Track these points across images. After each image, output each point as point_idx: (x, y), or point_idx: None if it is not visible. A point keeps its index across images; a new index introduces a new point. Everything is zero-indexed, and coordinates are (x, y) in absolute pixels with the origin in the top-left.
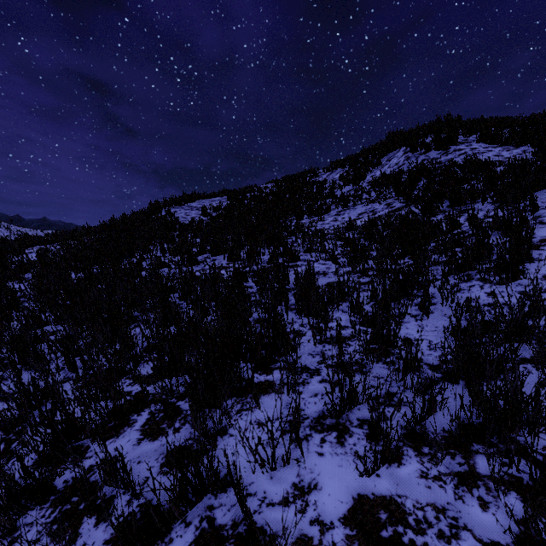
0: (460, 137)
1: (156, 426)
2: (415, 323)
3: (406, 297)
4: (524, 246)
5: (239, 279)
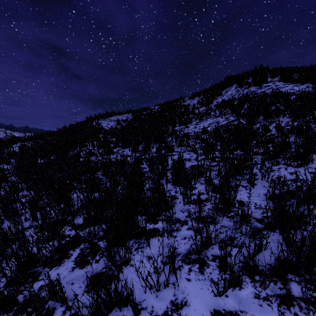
0: (268, 79)
1: (84, 258)
2: (245, 191)
3: (239, 174)
4: (311, 144)
5: (138, 163)
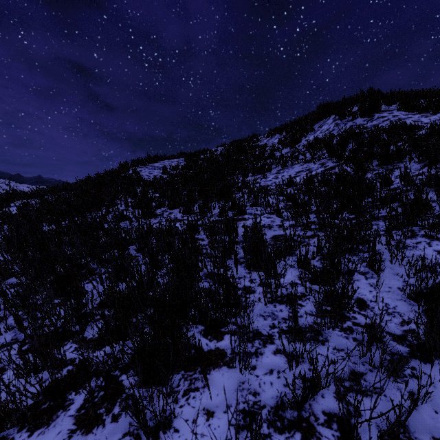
0: (382, 107)
1: (93, 410)
2: (365, 282)
3: (351, 252)
4: None
5: (191, 233)
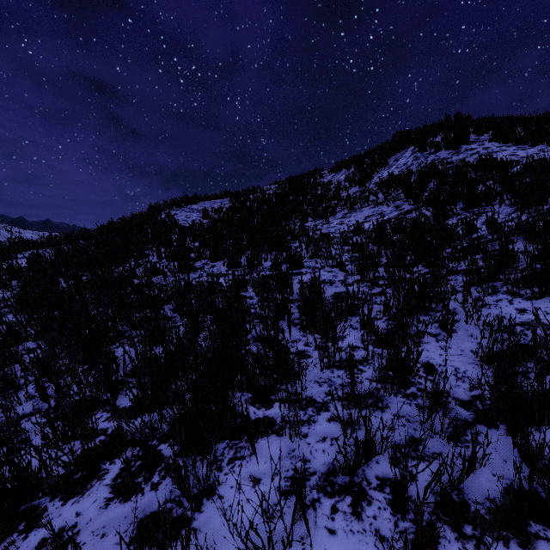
0: (471, 136)
1: (130, 479)
2: (436, 344)
3: (423, 311)
4: None
5: (238, 289)
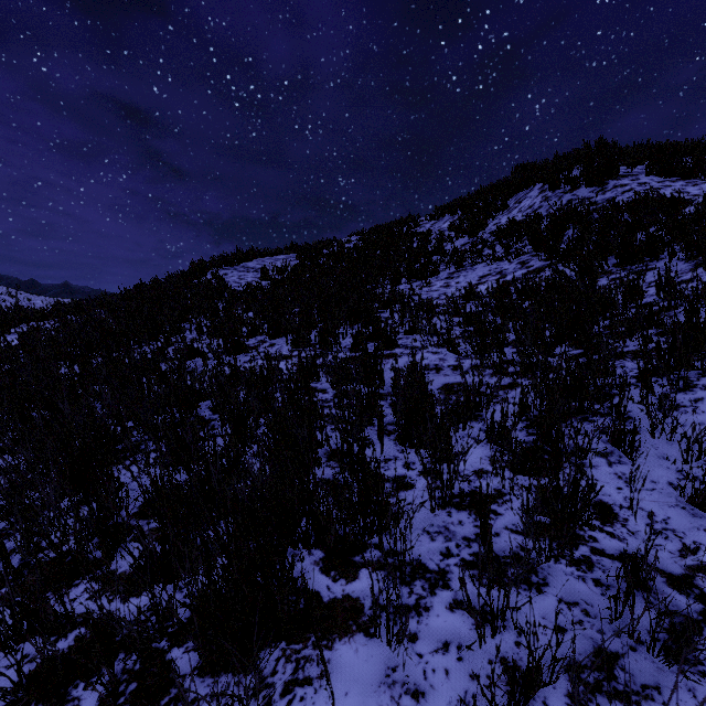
0: (620, 169)
1: None
2: (608, 470)
3: (580, 415)
4: None
5: (305, 380)
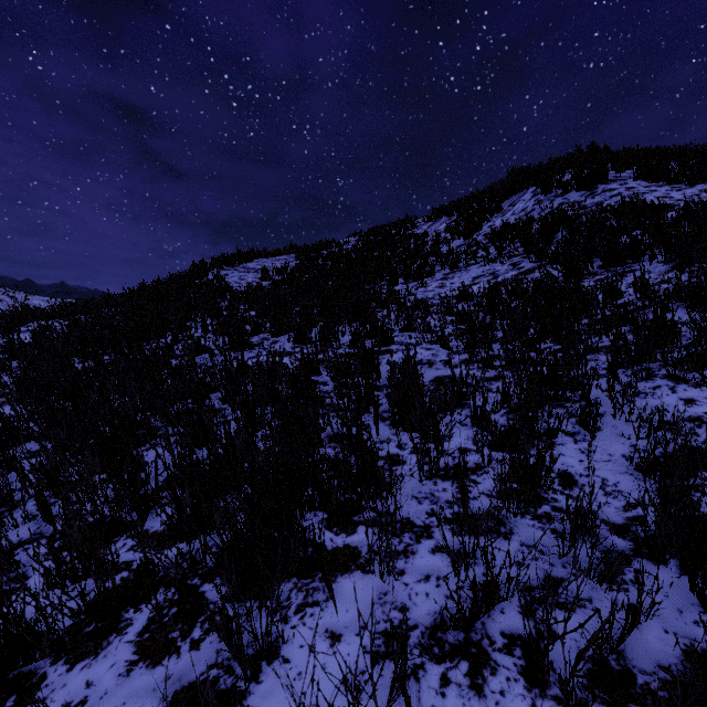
0: (610, 173)
1: (162, 634)
2: (574, 447)
3: (555, 402)
4: None
5: (307, 372)
